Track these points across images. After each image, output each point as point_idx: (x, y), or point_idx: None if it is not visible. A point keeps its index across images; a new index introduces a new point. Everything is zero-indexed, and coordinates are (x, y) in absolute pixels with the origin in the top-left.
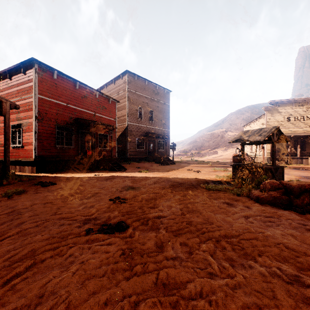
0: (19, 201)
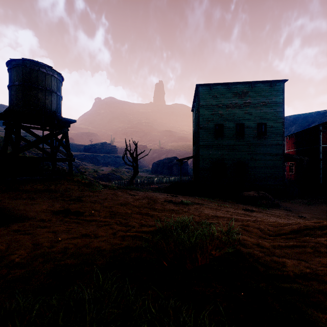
0: (312, 207)
